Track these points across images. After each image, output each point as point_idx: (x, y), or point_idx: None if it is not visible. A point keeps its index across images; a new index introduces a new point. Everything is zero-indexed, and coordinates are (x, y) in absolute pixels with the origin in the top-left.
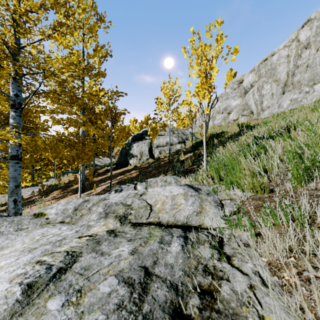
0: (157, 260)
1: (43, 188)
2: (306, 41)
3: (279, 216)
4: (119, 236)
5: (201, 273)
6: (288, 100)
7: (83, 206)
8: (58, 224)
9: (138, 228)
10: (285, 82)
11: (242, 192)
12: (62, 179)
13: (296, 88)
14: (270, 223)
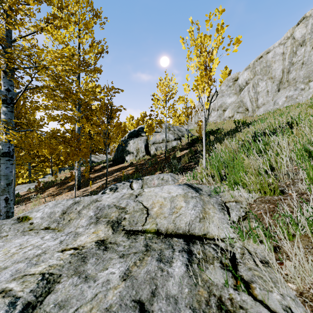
0: (156, 290)
1: (39, 184)
2: (302, 39)
3: (300, 226)
4: (110, 249)
5: (216, 311)
6: (284, 97)
7: (72, 209)
8: (42, 231)
9: (132, 237)
10: (280, 79)
11: (248, 193)
12: (58, 176)
13: (291, 85)
14: (291, 234)
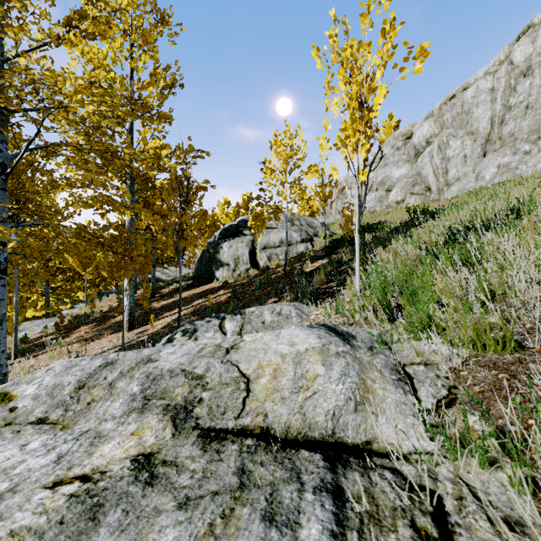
0: None
1: (62, 321)
2: (525, 64)
3: None
4: (160, 481)
5: None
6: (494, 167)
7: (99, 378)
8: (29, 429)
9: (213, 447)
10: (487, 135)
11: (449, 346)
12: (98, 305)
13: (507, 146)
14: None
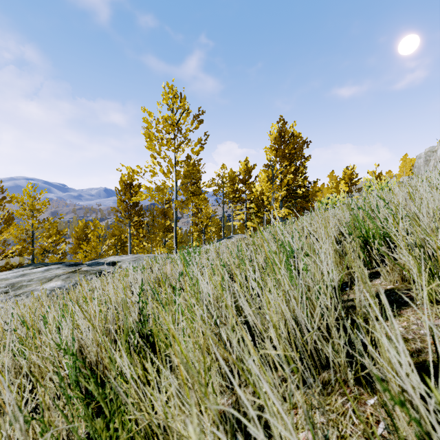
0: None
1: None
2: None
3: None
4: None
5: None
6: None
7: None
8: None
9: None
10: None
11: None
12: None
13: None
14: None
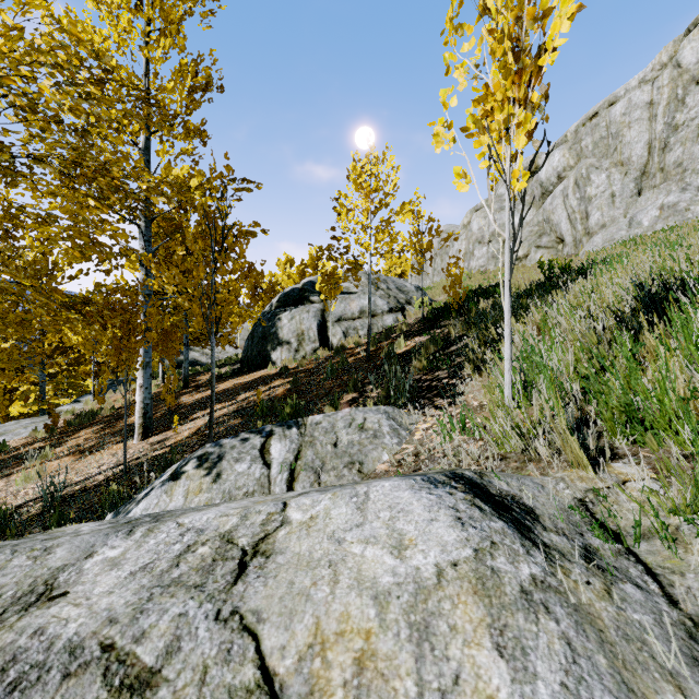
0: None
1: (55, 422)
2: (698, 66)
3: None
4: None
5: None
6: (655, 209)
7: None
8: None
9: None
10: (642, 166)
11: None
12: (110, 398)
13: (671, 180)
14: None
